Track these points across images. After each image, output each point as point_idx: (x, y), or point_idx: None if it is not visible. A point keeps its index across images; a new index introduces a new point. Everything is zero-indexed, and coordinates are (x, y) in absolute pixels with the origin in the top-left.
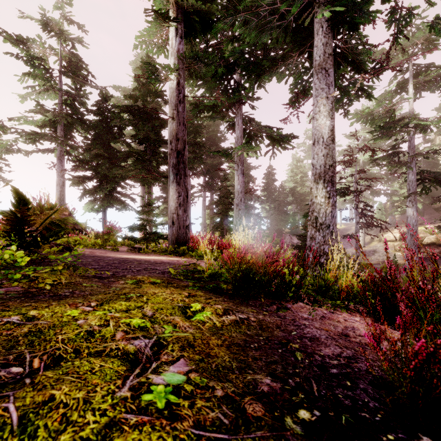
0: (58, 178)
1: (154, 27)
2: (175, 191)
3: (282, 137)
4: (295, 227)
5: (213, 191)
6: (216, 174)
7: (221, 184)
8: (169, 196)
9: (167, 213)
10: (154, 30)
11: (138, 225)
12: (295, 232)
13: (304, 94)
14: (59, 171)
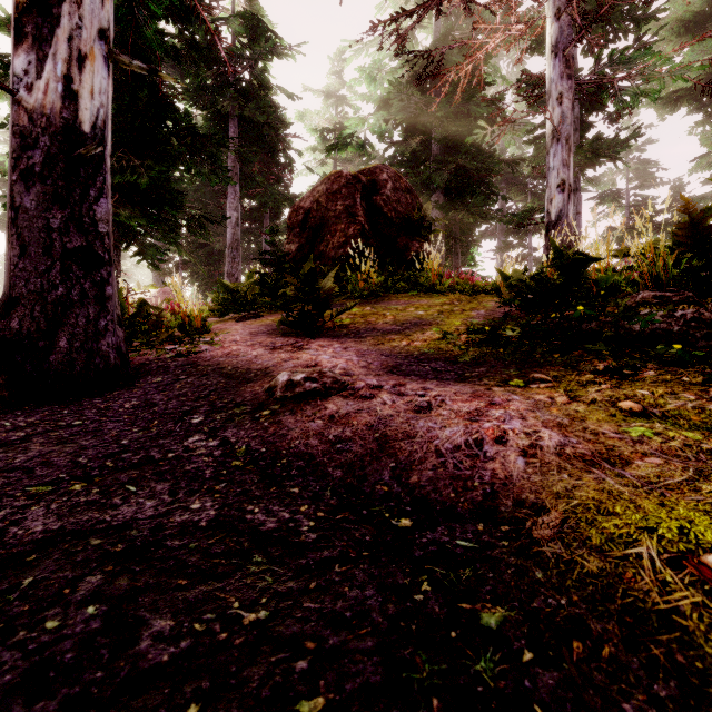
0: None
1: (703, 159)
2: None
3: None
4: None
5: None
6: None
7: None
8: None
9: None
10: (704, 160)
11: None
12: None
13: None
14: None
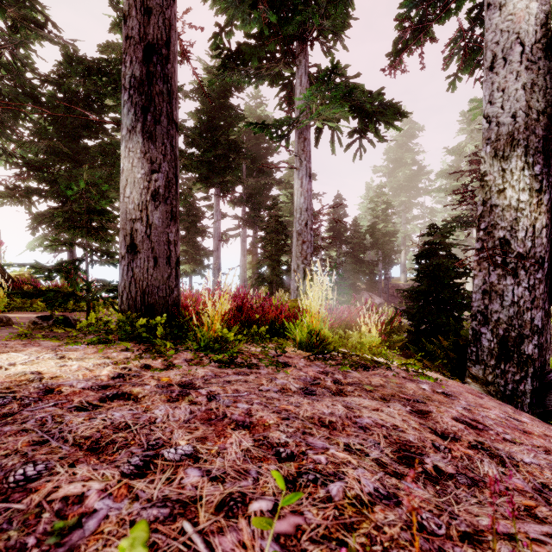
0: None
1: None
2: (135, 154)
3: (383, 108)
4: (373, 281)
5: (257, 228)
6: (261, 202)
7: (269, 212)
8: (123, 172)
9: (188, 260)
10: None
11: (65, 262)
12: (374, 289)
13: (421, 32)
14: None
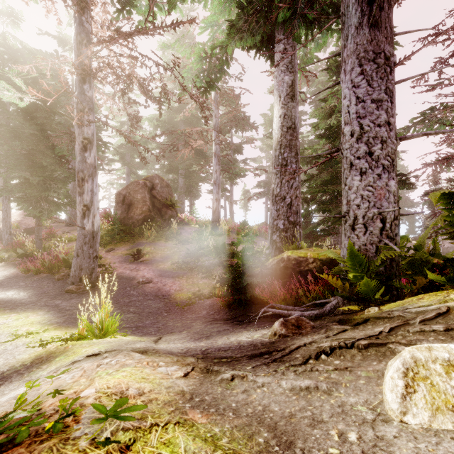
0: (265, 208)
1: None
2: None
3: None
4: None
5: None
6: None
7: None
8: None
9: None
10: None
11: None
12: None
13: None
14: (265, 206)
